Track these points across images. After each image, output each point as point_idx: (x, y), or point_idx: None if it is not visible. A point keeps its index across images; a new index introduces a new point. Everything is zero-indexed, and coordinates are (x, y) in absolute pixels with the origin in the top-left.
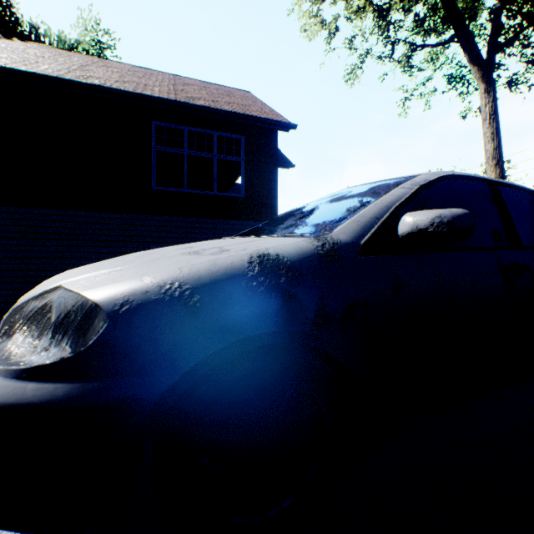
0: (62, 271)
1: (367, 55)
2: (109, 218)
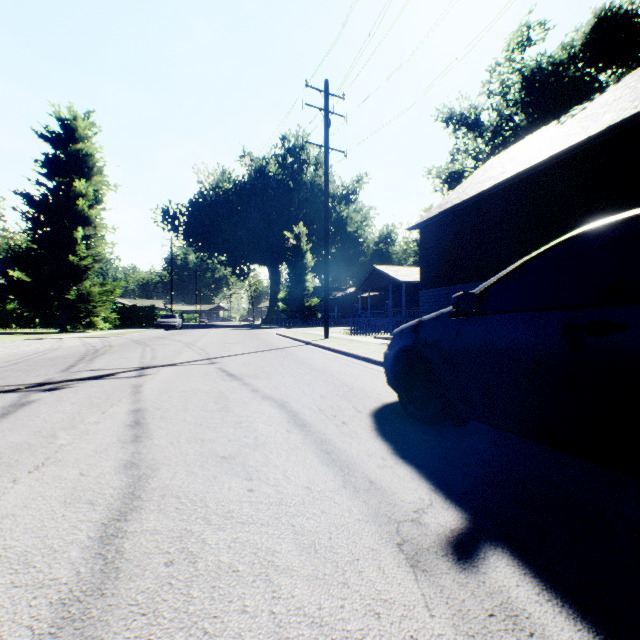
0: None
1: None
2: None
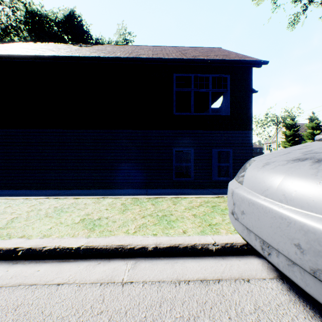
0: (128, 163)
1: (310, 2)
2: (151, 133)
